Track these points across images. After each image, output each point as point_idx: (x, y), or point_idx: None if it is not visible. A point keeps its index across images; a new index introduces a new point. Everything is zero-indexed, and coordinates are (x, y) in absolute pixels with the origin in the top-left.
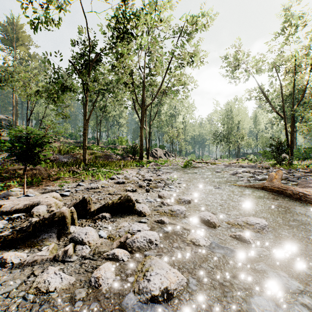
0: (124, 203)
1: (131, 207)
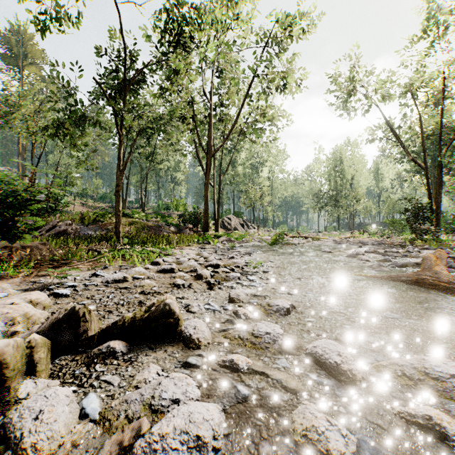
0: (157, 318)
1: (172, 325)
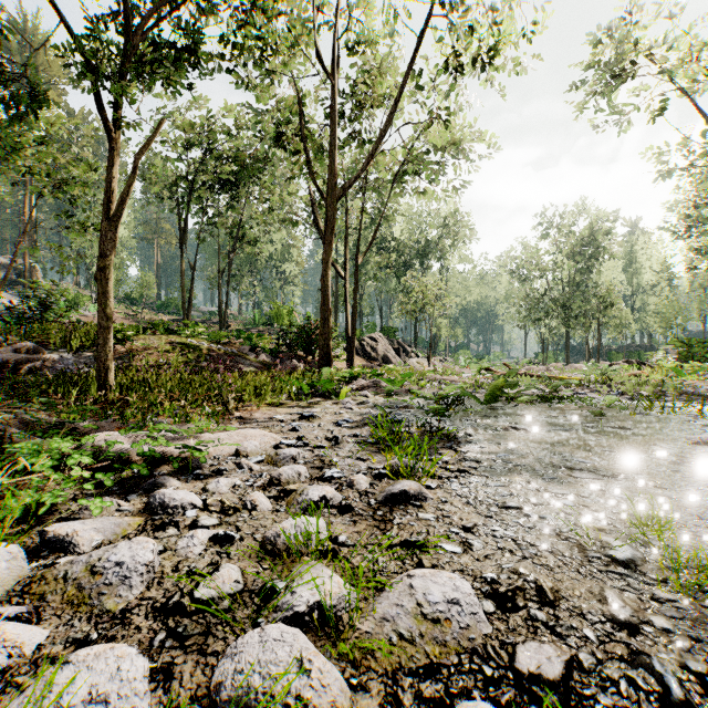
0: None
1: None
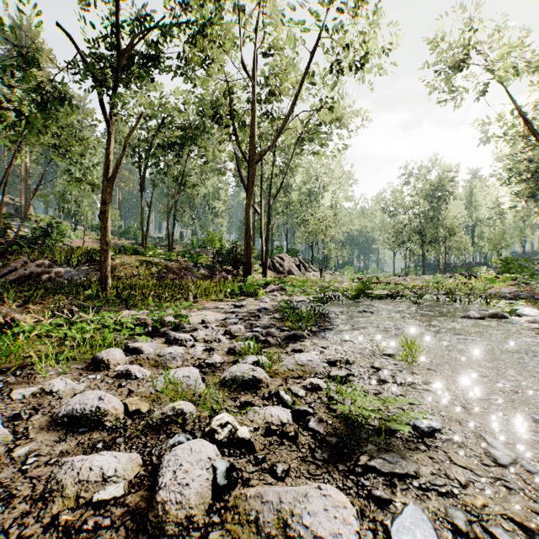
0: None
1: None
